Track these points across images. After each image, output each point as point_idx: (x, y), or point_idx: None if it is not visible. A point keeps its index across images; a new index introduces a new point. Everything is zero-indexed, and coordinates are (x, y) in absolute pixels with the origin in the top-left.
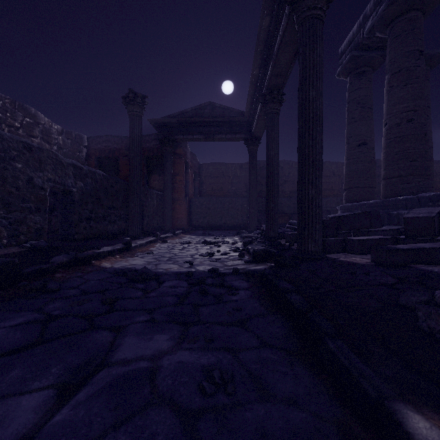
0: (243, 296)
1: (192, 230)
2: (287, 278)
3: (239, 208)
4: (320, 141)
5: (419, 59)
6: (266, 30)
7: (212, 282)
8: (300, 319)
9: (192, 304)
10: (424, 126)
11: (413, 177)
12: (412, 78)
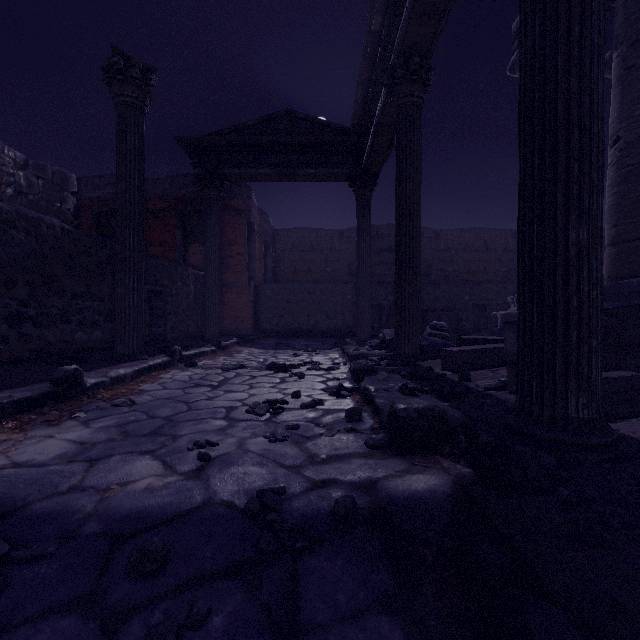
0: None
1: (258, 338)
2: None
3: (339, 301)
4: (600, 81)
5: None
6: None
7: None
8: None
9: None
10: None
11: None
12: None
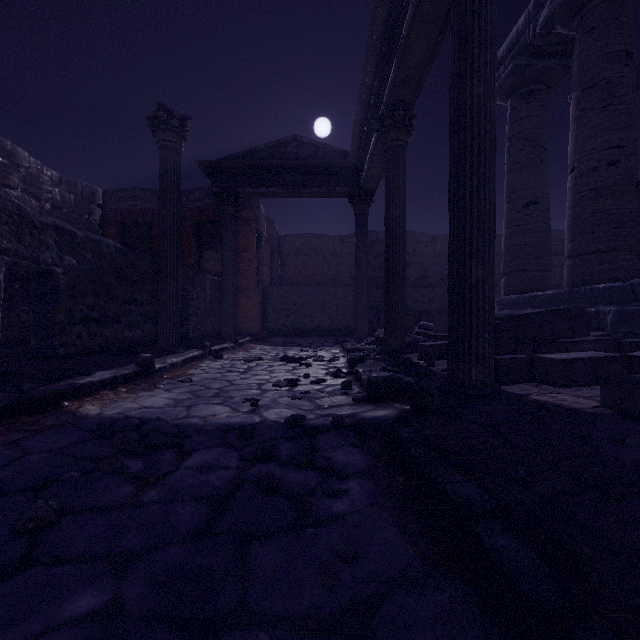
0: (356, 500)
1: (267, 337)
2: (446, 446)
3: (340, 303)
4: (491, 180)
5: (627, 65)
6: (387, 1)
7: (289, 454)
8: (543, 639)
9: (236, 534)
10: (635, 172)
11: (618, 254)
12: (617, 96)
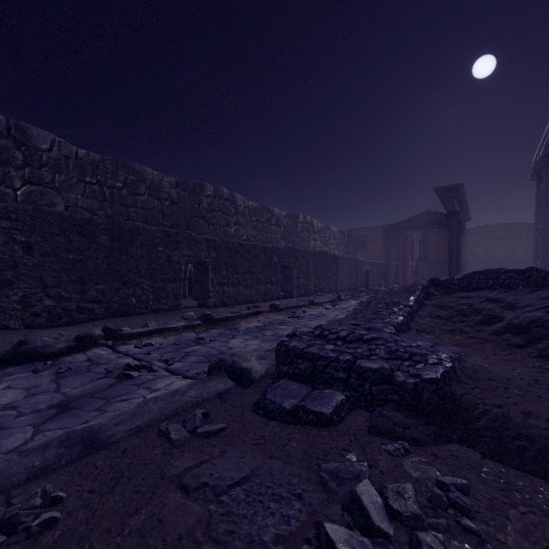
0: None
1: None
2: None
3: None
4: (454, 260)
5: None
6: None
7: None
8: None
9: None
10: None
11: None
12: None
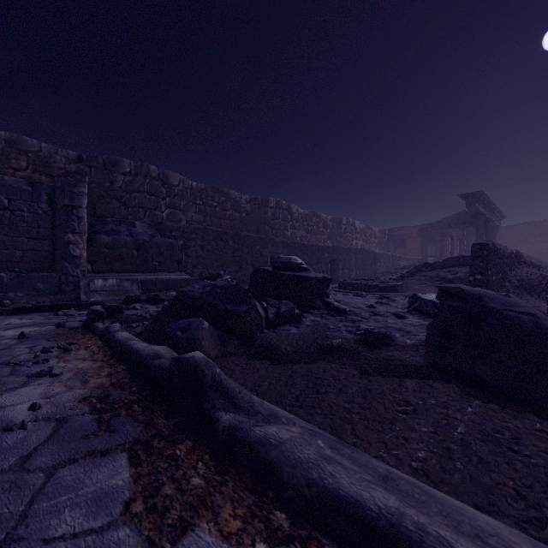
0: None
1: None
2: None
3: None
4: None
5: None
6: None
7: None
8: None
9: None
10: None
11: None
12: None
